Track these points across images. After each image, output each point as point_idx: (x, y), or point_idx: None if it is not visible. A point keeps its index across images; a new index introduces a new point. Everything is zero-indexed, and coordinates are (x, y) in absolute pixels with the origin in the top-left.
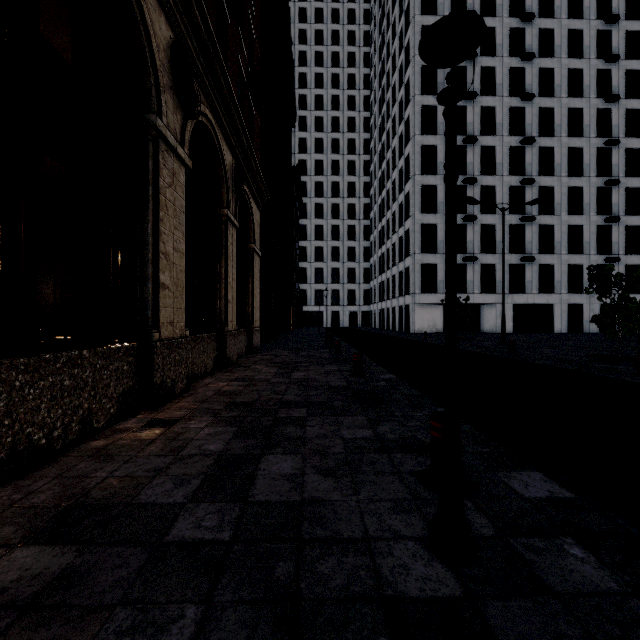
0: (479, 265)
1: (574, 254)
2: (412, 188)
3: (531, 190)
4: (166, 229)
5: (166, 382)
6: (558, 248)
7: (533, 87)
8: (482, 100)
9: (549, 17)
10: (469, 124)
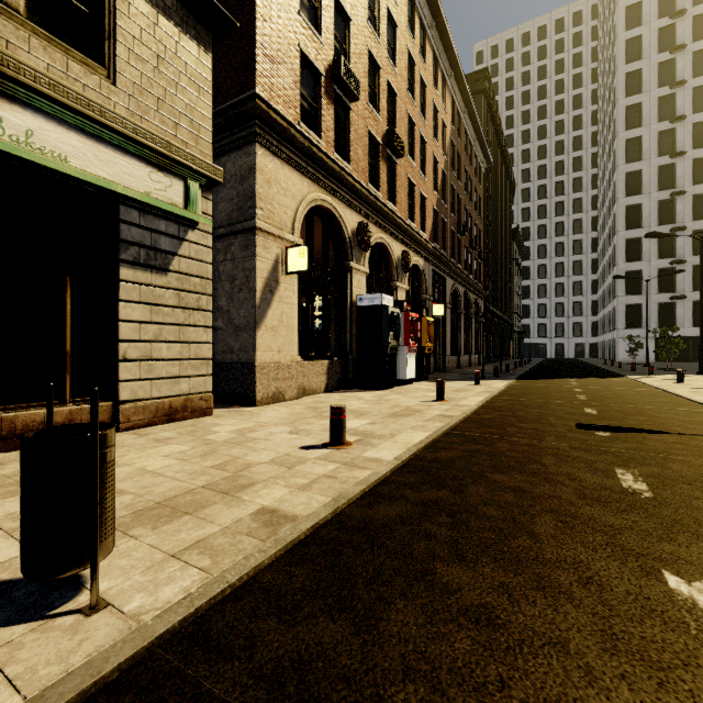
0: (691, 302)
1: None
2: (616, 242)
3: None
4: (461, 331)
5: (461, 364)
6: None
7: None
8: (694, 153)
9: None
10: (679, 178)
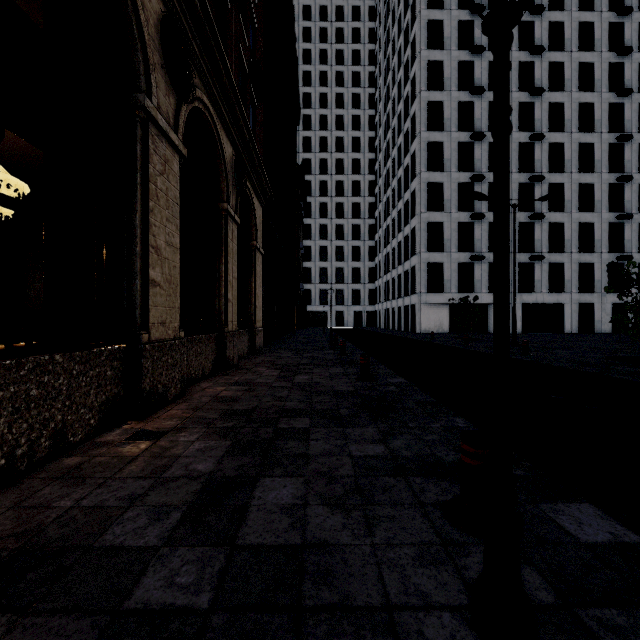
0: (487, 264)
1: (585, 252)
2: (418, 186)
3: (540, 187)
4: (157, 221)
5: (157, 388)
6: (568, 246)
7: (542, 81)
8: (490, 95)
9: (559, 10)
10: (477, 120)
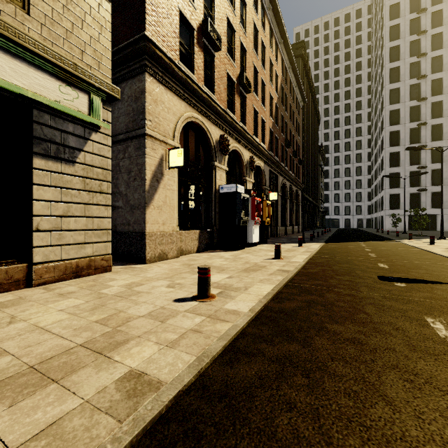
0: (430, 193)
1: None
2: (384, 155)
3: None
4: (287, 211)
5: (288, 232)
6: None
7: None
8: (432, 99)
9: None
10: (422, 114)
